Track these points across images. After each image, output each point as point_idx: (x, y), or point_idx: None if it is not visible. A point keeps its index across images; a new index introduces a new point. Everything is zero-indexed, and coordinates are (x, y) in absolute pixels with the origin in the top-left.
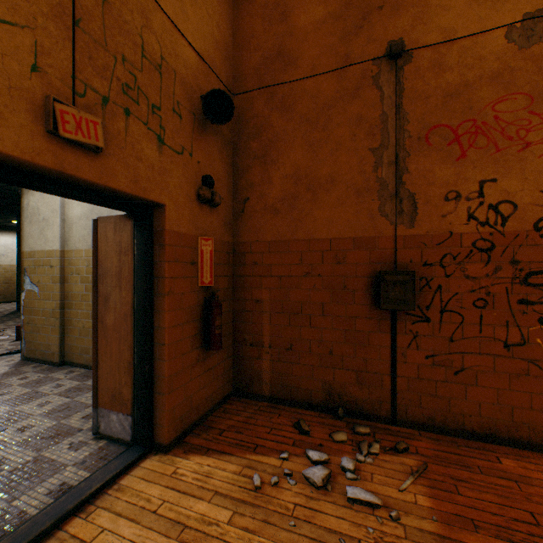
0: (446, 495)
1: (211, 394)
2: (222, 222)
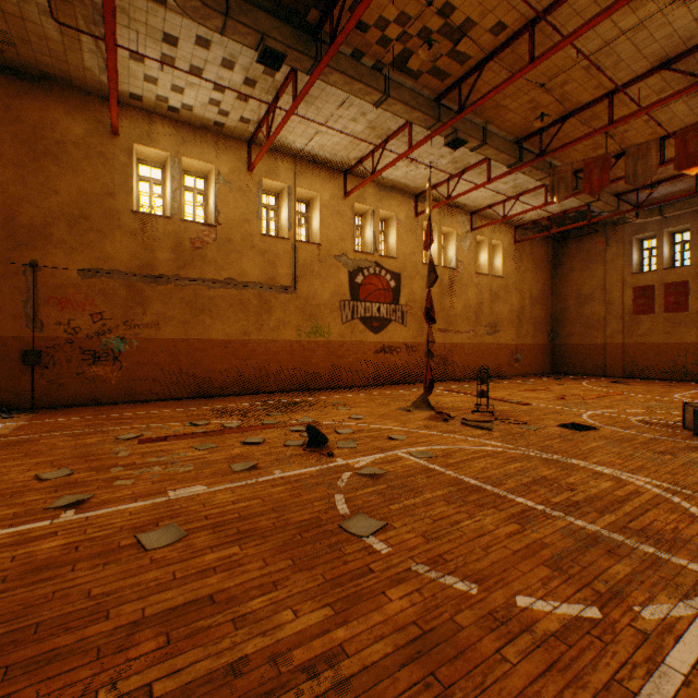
0: (42, 414)
1: None
2: None
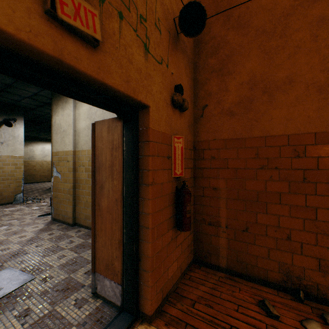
0: None
1: (180, 265)
2: (187, 125)
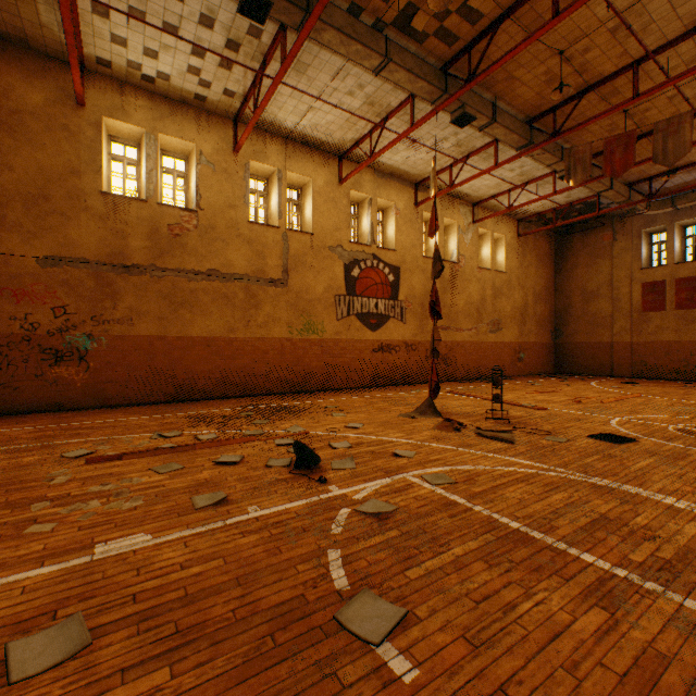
0: None
1: None
2: None
